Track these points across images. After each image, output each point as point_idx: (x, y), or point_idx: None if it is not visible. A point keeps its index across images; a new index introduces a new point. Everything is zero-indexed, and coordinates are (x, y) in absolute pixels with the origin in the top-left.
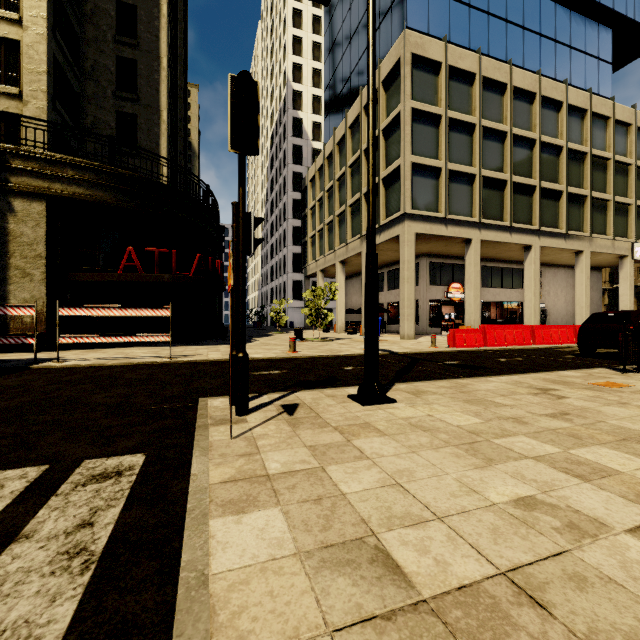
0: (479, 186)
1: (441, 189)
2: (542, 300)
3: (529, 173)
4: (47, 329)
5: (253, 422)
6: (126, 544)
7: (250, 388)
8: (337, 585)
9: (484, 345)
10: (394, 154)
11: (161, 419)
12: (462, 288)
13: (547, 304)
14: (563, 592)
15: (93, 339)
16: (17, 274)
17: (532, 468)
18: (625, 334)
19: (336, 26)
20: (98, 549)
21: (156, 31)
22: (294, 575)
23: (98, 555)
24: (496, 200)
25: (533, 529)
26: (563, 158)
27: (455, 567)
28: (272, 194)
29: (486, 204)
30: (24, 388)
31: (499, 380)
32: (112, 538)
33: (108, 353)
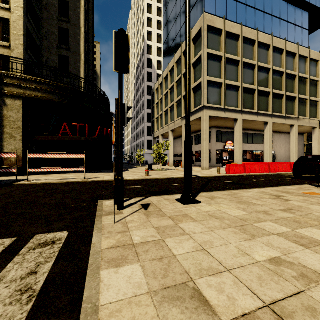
0: (241, 92)
1: (222, 93)
2: (273, 150)
3: (267, 85)
4: (23, 164)
5: (126, 214)
6: (54, 285)
7: (125, 195)
8: (172, 313)
9: (244, 172)
10: (198, 76)
11: (78, 212)
12: (233, 144)
13: (276, 152)
14: (304, 318)
15: (46, 169)
16: (8, 137)
17: (277, 240)
18: (319, 167)
19: (169, 12)
20: (38, 288)
21: (78, 14)
22: (147, 306)
23: (37, 292)
24: (250, 99)
25: (281, 277)
26: (284, 78)
27: (239, 301)
28: (137, 97)
29: (245, 101)
30: (9, 195)
31: (254, 191)
32: (46, 281)
33: (53, 176)
